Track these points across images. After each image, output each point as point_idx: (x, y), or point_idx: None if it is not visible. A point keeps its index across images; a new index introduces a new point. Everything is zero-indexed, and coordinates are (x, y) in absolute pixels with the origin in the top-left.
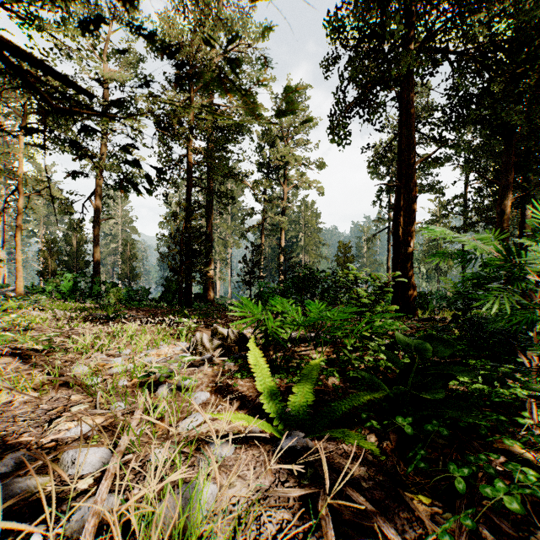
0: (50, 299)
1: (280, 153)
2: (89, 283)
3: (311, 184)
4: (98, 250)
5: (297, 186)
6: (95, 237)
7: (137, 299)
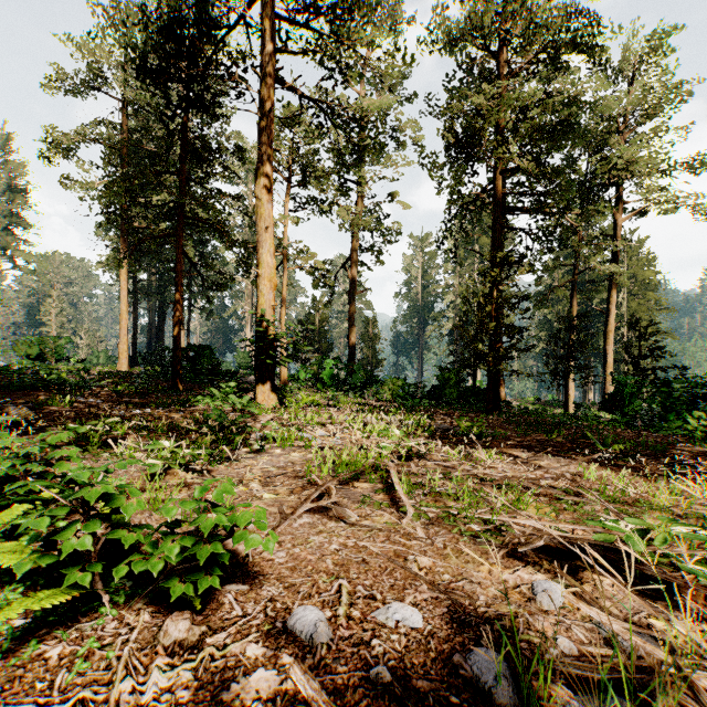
0: (309, 390)
1: (625, 157)
2: (349, 371)
3: (681, 201)
4: (353, 330)
5: (642, 212)
6: (351, 314)
7: (418, 395)
